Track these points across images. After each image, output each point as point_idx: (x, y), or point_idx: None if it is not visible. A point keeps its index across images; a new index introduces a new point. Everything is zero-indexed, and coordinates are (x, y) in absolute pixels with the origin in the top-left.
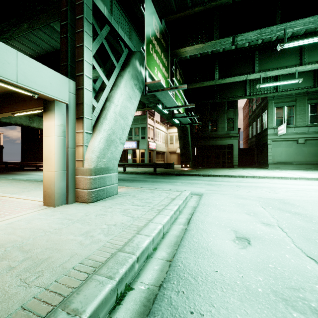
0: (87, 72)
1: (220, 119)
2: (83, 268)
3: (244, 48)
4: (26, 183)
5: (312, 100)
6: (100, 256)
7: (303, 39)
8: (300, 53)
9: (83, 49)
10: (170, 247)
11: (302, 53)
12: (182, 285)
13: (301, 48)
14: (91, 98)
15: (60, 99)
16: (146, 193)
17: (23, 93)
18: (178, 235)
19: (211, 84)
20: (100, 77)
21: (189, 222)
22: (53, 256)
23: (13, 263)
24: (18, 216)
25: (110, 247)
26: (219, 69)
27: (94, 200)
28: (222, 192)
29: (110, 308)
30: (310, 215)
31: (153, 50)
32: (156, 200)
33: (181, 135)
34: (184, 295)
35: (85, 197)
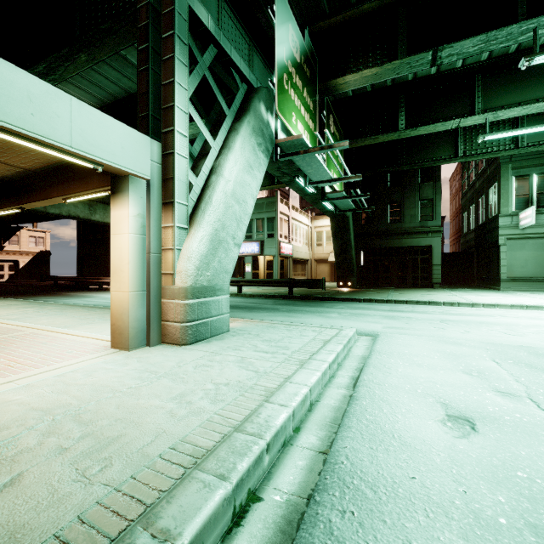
0: (180, 126)
1: (407, 201)
2: (177, 457)
3: (453, 70)
4: (85, 310)
5: None
6: (204, 437)
7: None
8: None
9: (173, 88)
10: (323, 428)
11: None
12: (350, 500)
13: None
14: (186, 170)
15: (137, 173)
16: (278, 331)
17: (79, 165)
18: (336, 406)
19: (391, 138)
20: (200, 134)
21: (356, 384)
22: (128, 434)
23: (65, 441)
24: (73, 365)
25: (219, 422)
26: (407, 111)
27: (192, 341)
28: (415, 332)
29: (223, 531)
30: None
31: (290, 83)
32: (296, 343)
33: (336, 231)
34: (355, 519)
35: (176, 334)
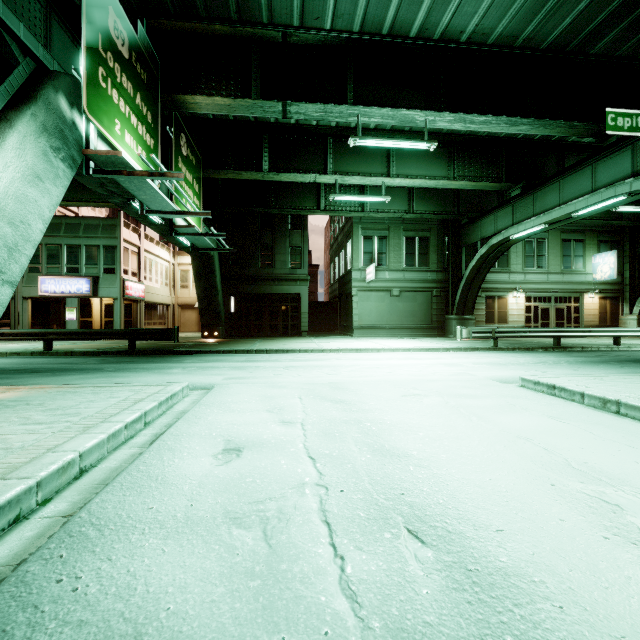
0: None
1: (278, 246)
2: None
3: (310, 127)
4: None
5: (408, 232)
6: None
7: (380, 138)
8: (388, 158)
9: None
10: (84, 492)
11: (391, 159)
12: (66, 546)
13: (389, 151)
14: None
15: None
16: (79, 395)
17: None
18: (116, 467)
19: (256, 178)
20: None
21: (156, 440)
22: None
23: None
24: None
25: None
26: (271, 153)
27: None
28: (253, 380)
29: None
30: (356, 402)
31: (111, 82)
32: (96, 407)
33: (199, 272)
34: (61, 560)
35: None
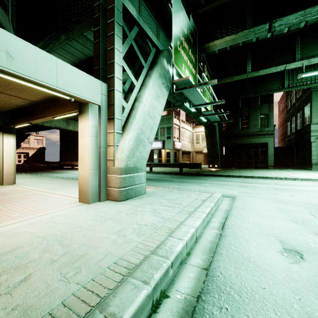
0: (118, 73)
1: (252, 115)
2: (118, 269)
3: (282, 35)
4: (64, 180)
5: None
6: (133, 257)
7: None
8: None
9: (114, 51)
10: (204, 253)
11: None
12: (224, 300)
13: None
14: (121, 99)
15: (93, 101)
16: (175, 193)
17: (61, 98)
18: (212, 240)
19: (242, 78)
20: (128, 78)
21: (223, 227)
22: (89, 253)
23: (54, 256)
24: (58, 211)
25: (142, 248)
26: (252, 61)
27: (124, 199)
28: (259, 195)
29: (146, 315)
30: None
31: (181, 47)
32: (186, 201)
33: (208, 134)
34: (228, 313)
35: (115, 195)
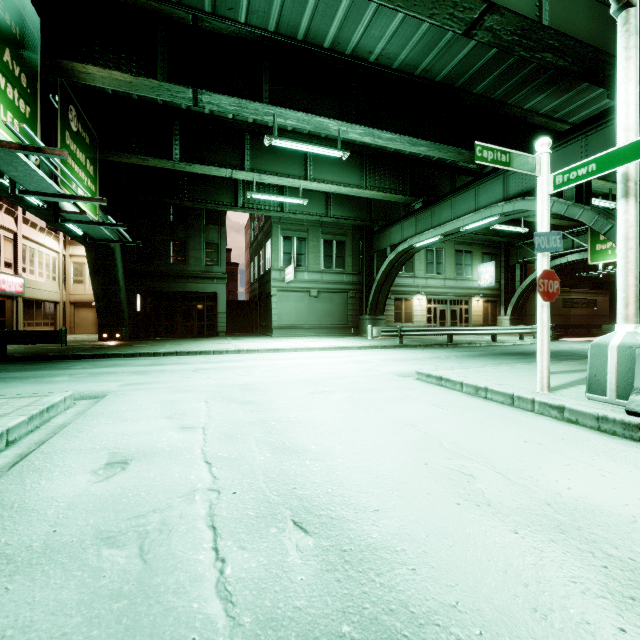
0: None
1: (193, 241)
2: None
3: (226, 119)
4: None
5: (326, 235)
6: None
7: (296, 141)
8: (306, 161)
9: None
10: None
11: (308, 163)
12: None
13: (306, 155)
14: None
15: None
16: None
17: None
18: None
19: (165, 166)
20: None
21: (20, 461)
22: None
23: None
24: None
25: None
26: (182, 141)
27: None
28: (155, 385)
29: None
30: (264, 402)
31: None
32: None
33: (96, 265)
34: None
35: None
